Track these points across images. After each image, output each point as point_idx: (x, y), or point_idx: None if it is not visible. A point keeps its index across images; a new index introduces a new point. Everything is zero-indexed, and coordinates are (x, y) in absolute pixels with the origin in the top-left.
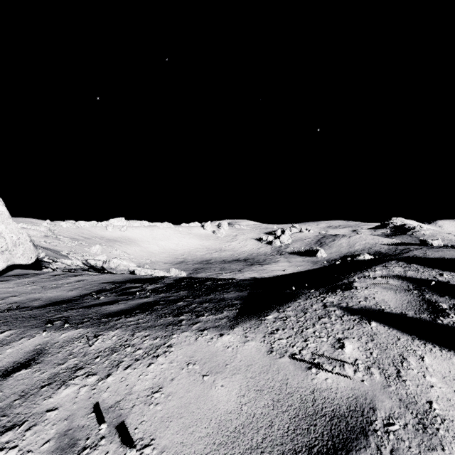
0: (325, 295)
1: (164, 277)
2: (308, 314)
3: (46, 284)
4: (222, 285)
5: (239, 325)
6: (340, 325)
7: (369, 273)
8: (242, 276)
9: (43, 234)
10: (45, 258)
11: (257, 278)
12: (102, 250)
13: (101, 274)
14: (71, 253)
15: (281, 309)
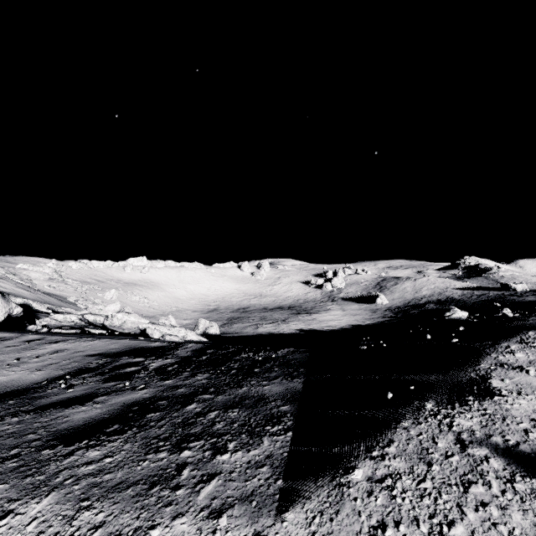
0: (450, 410)
1: (179, 346)
2: (435, 469)
3: (8, 356)
4: (261, 362)
5: (295, 501)
6: (521, 512)
7: (505, 356)
8: (287, 328)
9: (48, 277)
10: (43, 308)
11: (304, 330)
12: (119, 296)
13: (92, 340)
14: (80, 300)
15: (375, 449)
